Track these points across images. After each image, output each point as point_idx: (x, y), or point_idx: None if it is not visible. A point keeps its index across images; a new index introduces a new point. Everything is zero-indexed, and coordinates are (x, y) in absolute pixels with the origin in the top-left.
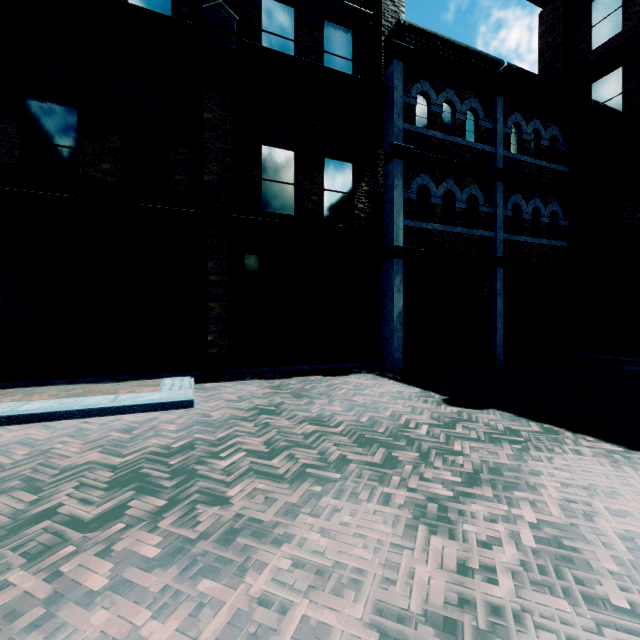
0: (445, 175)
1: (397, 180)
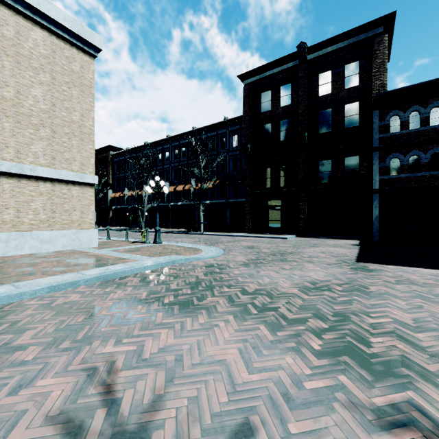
0: (411, 149)
1: (375, 161)
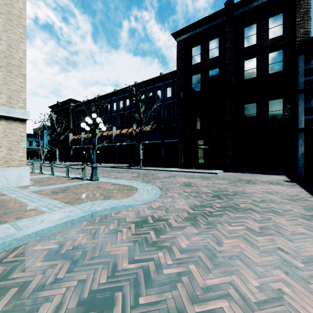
0: None
1: (300, 102)
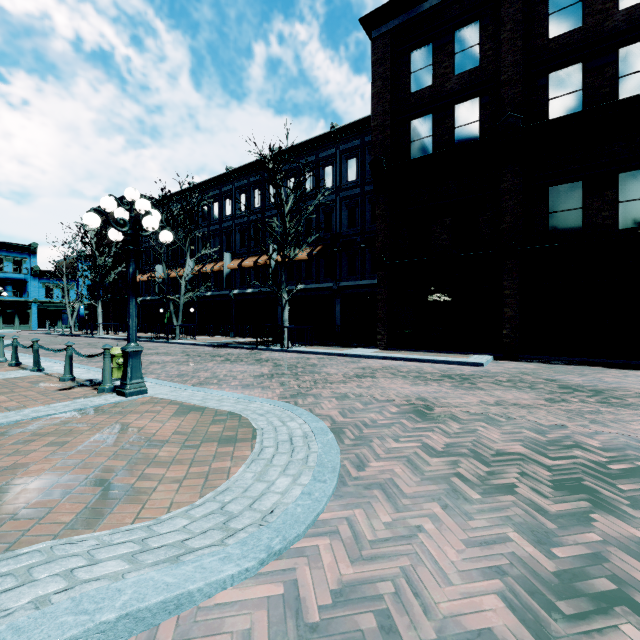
0: None
1: None
